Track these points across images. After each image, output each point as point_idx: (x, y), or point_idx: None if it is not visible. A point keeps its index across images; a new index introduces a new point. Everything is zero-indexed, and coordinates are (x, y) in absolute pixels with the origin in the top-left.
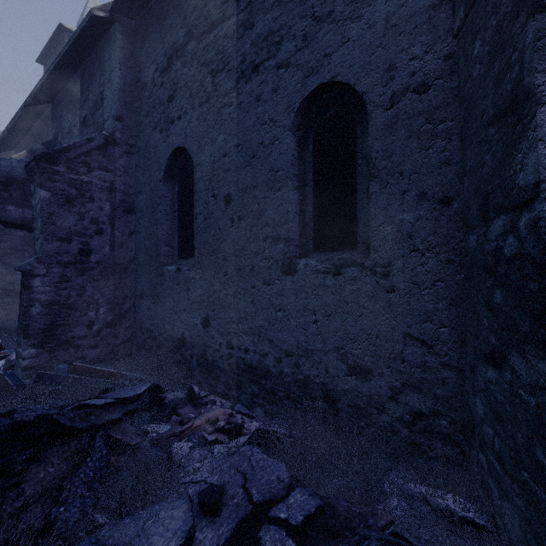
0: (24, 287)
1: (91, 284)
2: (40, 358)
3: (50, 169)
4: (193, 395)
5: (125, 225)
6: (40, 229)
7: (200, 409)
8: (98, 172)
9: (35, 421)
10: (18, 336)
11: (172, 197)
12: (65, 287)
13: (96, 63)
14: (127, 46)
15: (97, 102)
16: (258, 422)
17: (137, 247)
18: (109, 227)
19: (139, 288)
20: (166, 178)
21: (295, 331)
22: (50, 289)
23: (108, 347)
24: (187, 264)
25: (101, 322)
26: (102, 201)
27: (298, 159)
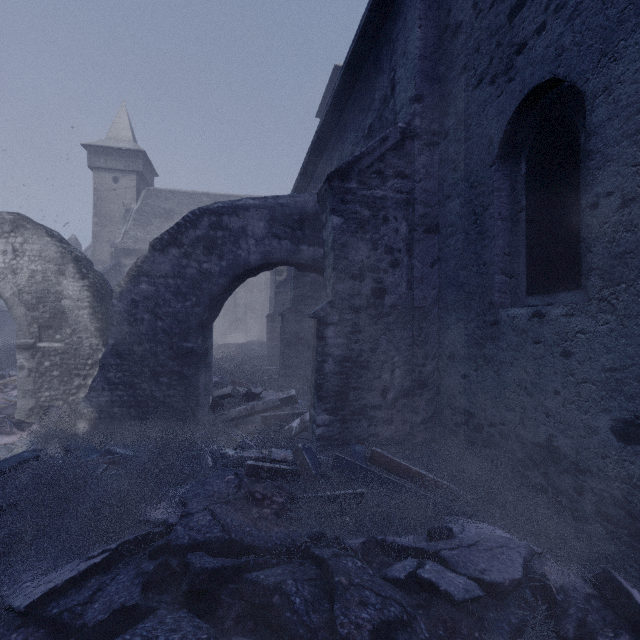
0: (317, 338)
1: (385, 336)
2: (332, 428)
3: (342, 188)
4: (633, 612)
5: (426, 251)
6: (332, 265)
7: None
8: (393, 182)
9: None
10: (311, 395)
11: (512, 188)
12: (357, 338)
13: (384, 47)
14: None
15: (386, 97)
16: None
17: (443, 282)
18: (406, 256)
19: (446, 344)
20: (501, 158)
21: None
22: (342, 341)
23: (405, 425)
24: (551, 303)
25: (397, 389)
26: (397, 221)
27: None
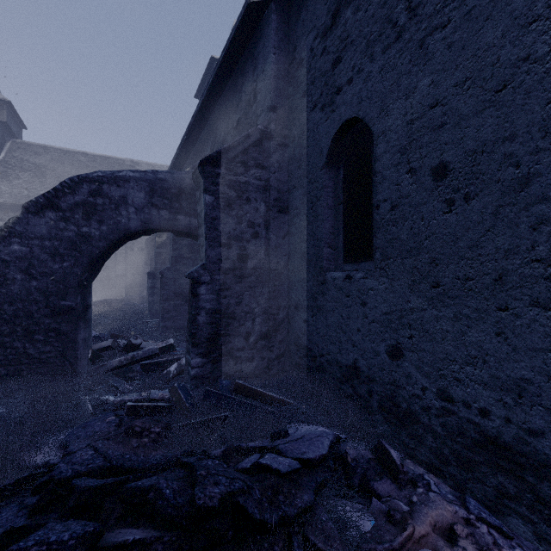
0: (192, 295)
1: (248, 292)
2: (205, 368)
3: (213, 172)
4: (390, 463)
5: (279, 226)
6: (205, 235)
7: (407, 491)
8: (254, 171)
9: (219, 505)
10: (187, 343)
11: (335, 187)
12: (225, 295)
13: (249, 60)
14: (281, 26)
15: (250, 101)
16: None
17: (291, 251)
18: (264, 229)
19: (293, 297)
20: (328, 165)
21: None
22: (213, 297)
23: (263, 361)
24: (357, 269)
25: (257, 334)
26: (258, 202)
27: None
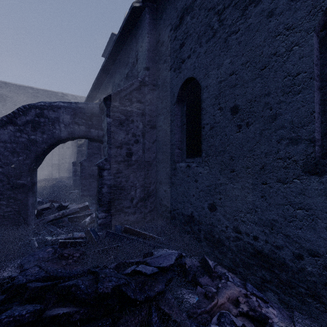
0: (99, 176)
1: (132, 174)
2: (107, 219)
3: (112, 105)
4: (208, 267)
5: (150, 136)
6: (107, 141)
7: (216, 282)
8: (136, 104)
9: (111, 292)
10: (96, 204)
11: (181, 115)
12: (119, 176)
13: (133, 39)
14: (151, 21)
15: (134, 63)
16: (274, 309)
17: (157, 150)
18: (142, 138)
19: (159, 177)
20: (178, 102)
21: (324, 233)
22: (112, 177)
23: (141, 214)
24: (193, 161)
25: (137, 198)
26: (138, 122)
27: (319, 59)
